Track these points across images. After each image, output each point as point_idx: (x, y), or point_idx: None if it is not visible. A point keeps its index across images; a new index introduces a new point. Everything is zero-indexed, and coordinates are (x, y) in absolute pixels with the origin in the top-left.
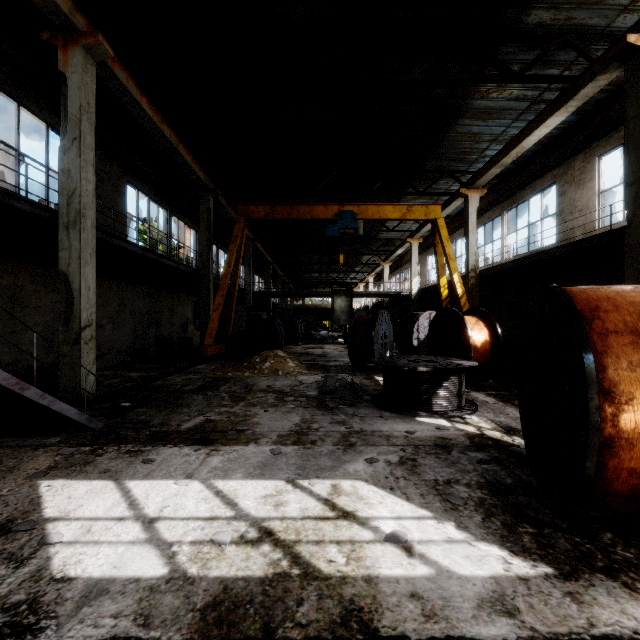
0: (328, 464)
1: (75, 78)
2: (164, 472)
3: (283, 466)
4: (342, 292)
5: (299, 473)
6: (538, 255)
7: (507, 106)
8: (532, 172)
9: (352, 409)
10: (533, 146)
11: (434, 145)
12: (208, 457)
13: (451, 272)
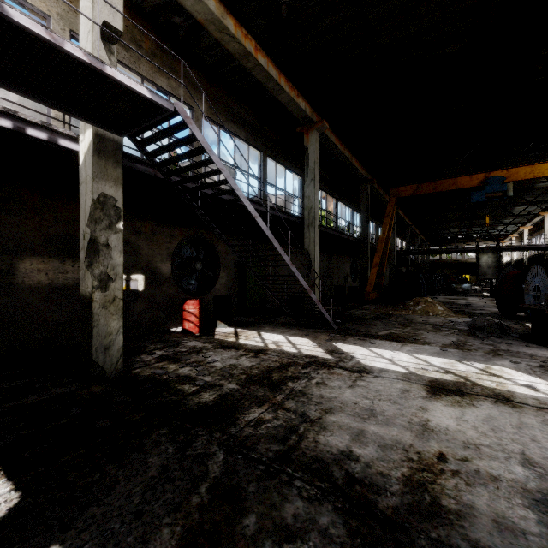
0: (481, 359)
1: (312, 147)
2: (383, 347)
3: (450, 355)
4: (488, 250)
5: (462, 359)
6: None
7: None
8: None
9: (499, 339)
10: None
11: None
12: (403, 346)
13: None
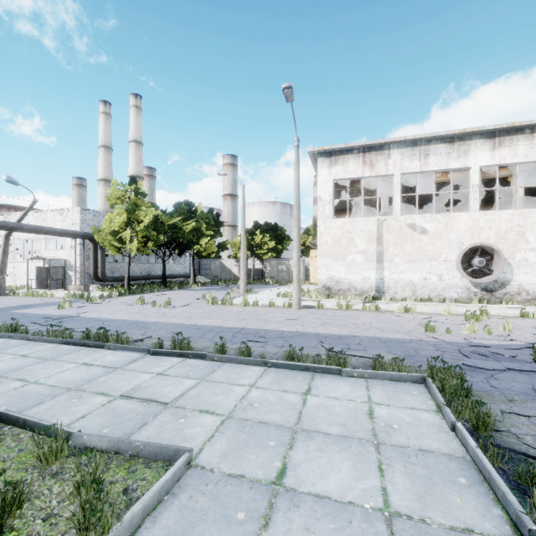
0: None
1: None
2: None
3: None
4: None
5: None
6: None
7: None
8: None
9: None
10: None
11: None
12: None
13: None
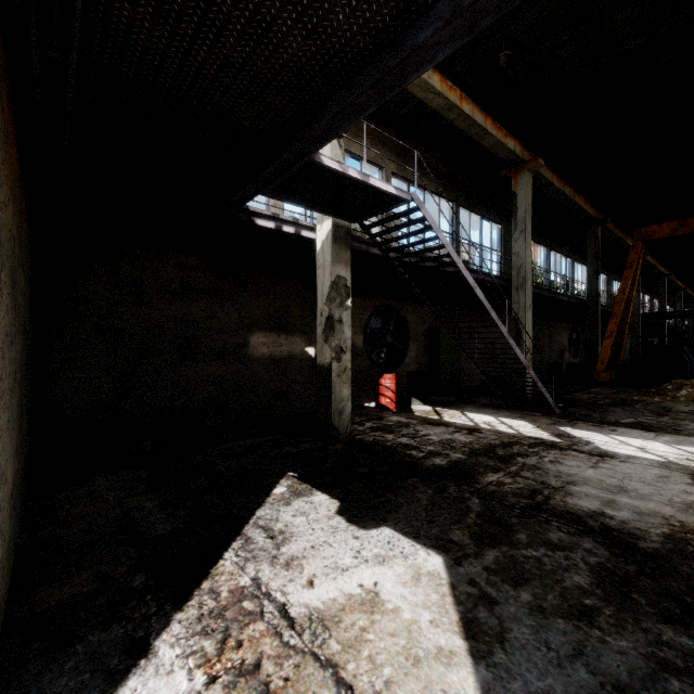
0: None
1: (522, 192)
2: (629, 436)
3: None
4: None
5: None
6: None
7: None
8: None
9: None
10: None
11: None
12: (657, 436)
13: None
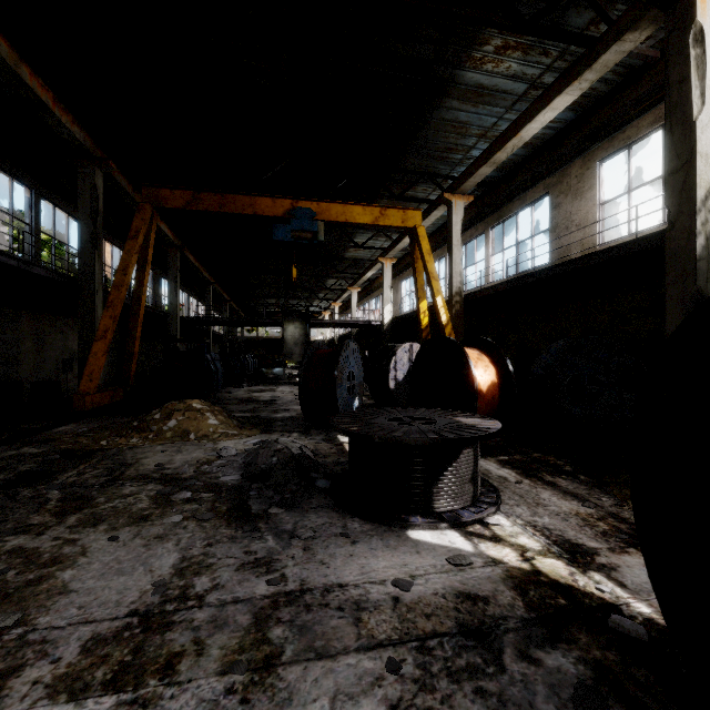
0: None
1: None
2: None
3: None
4: (296, 316)
5: None
6: (539, 274)
7: (502, 87)
8: (521, 181)
9: (293, 516)
10: (524, 150)
11: (413, 134)
12: None
13: (434, 294)
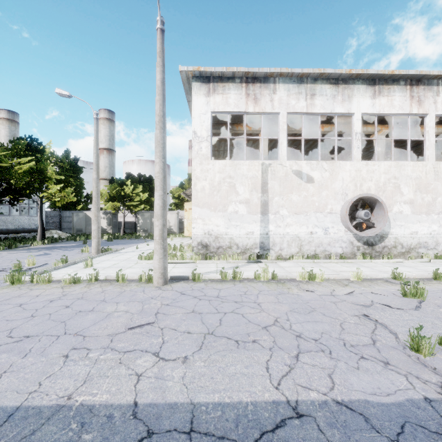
0: None
1: None
2: None
3: None
4: None
5: None
6: None
7: None
8: None
9: None
10: None
11: None
12: None
13: None
